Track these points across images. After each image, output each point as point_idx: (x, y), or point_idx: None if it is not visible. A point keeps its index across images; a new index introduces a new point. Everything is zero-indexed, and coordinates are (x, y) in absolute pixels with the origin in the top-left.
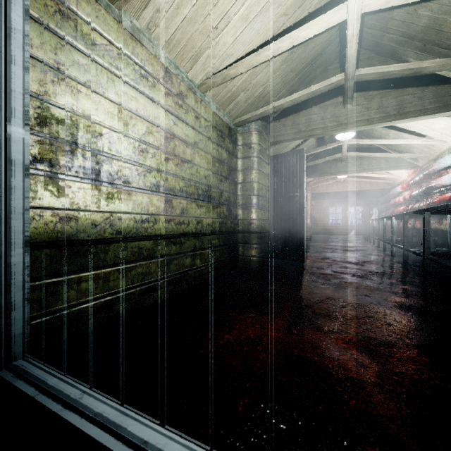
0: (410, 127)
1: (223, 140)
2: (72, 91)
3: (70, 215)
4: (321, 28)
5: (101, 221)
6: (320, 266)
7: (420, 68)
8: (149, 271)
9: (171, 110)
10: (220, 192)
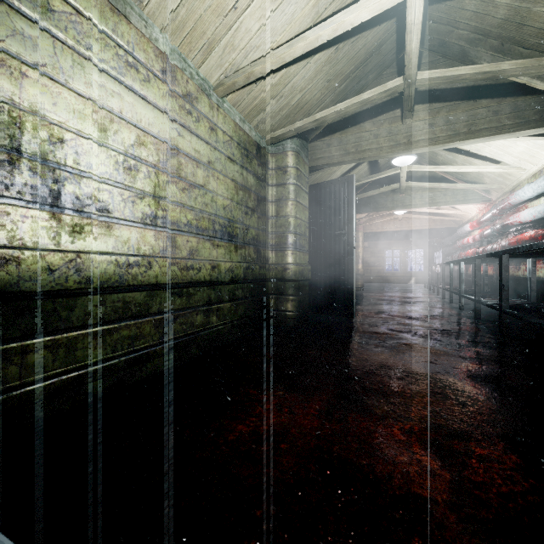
0: (482, 151)
1: (250, 161)
2: (11, 73)
3: (7, 255)
4: (373, 11)
5: (60, 265)
6: (374, 322)
7: (497, 71)
8: (140, 334)
9: (174, 116)
10: (246, 228)
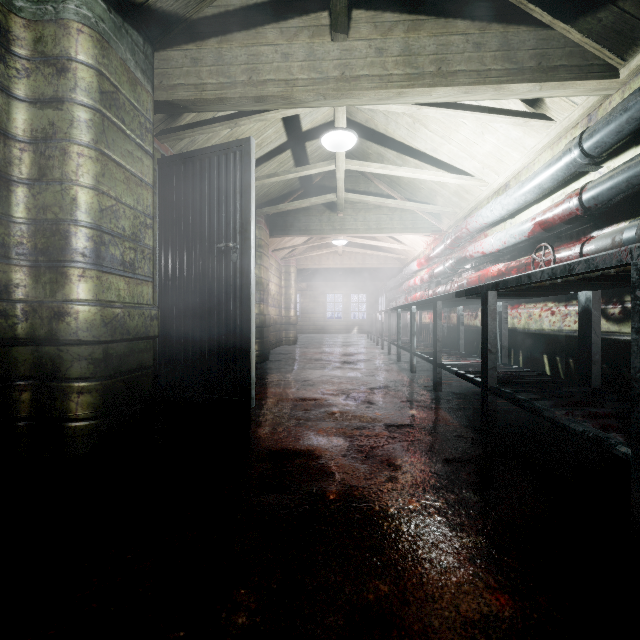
0: (439, 151)
1: None
2: None
3: None
4: None
5: None
6: (285, 415)
7: None
8: None
9: None
10: None
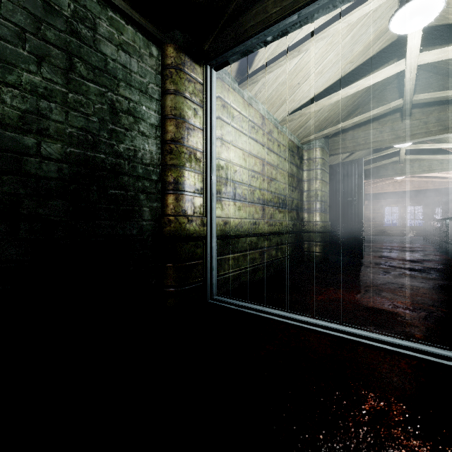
0: None
1: (294, 158)
2: (226, 149)
3: (227, 221)
4: (383, 77)
5: (237, 224)
6: (379, 262)
7: None
8: (255, 257)
9: (265, 145)
10: (292, 199)
